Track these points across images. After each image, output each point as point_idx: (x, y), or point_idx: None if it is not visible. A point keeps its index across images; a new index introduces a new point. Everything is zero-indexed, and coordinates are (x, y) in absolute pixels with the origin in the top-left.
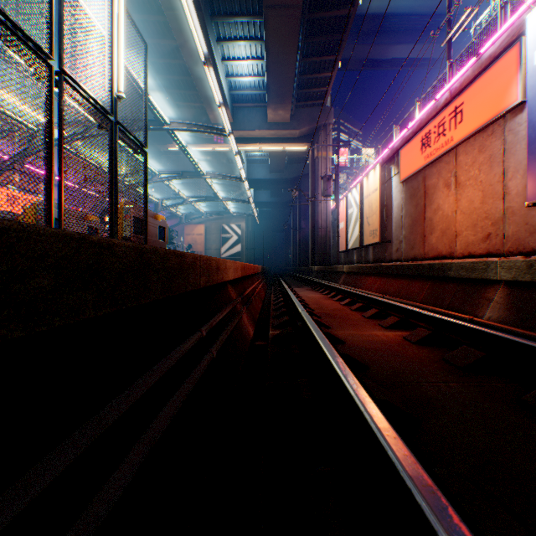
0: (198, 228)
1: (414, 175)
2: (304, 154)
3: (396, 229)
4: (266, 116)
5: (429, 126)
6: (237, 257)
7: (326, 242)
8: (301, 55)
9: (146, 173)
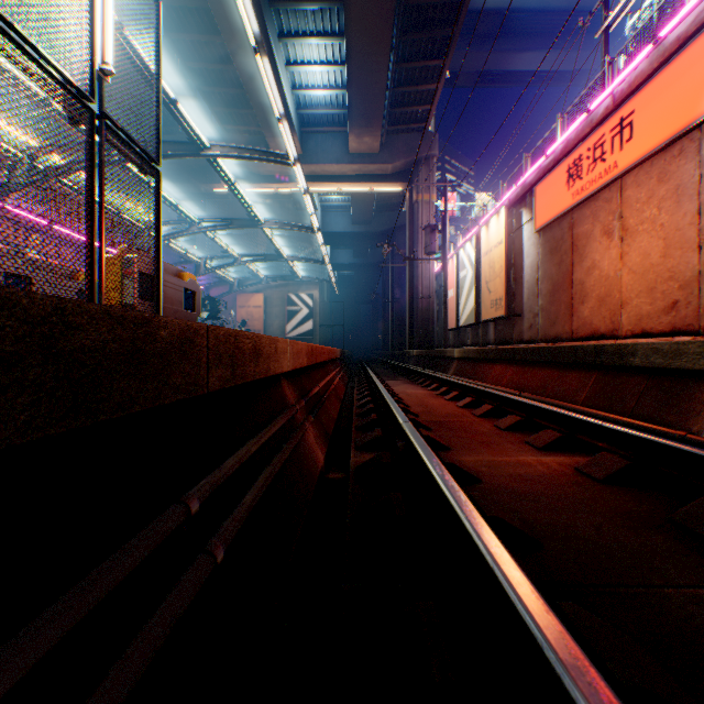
0: (255, 298)
1: (557, 220)
2: (398, 199)
3: (529, 297)
4: (347, 145)
5: (579, 150)
6: (308, 337)
7: (428, 317)
8: (395, 58)
9: (158, 204)
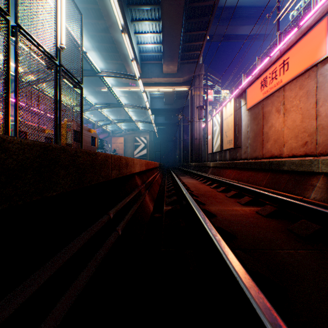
0: (119, 139)
1: (256, 105)
2: (185, 93)
3: (244, 139)
4: (162, 69)
5: (266, 73)
6: (144, 157)
7: (199, 148)
8: (184, 30)
9: (81, 101)
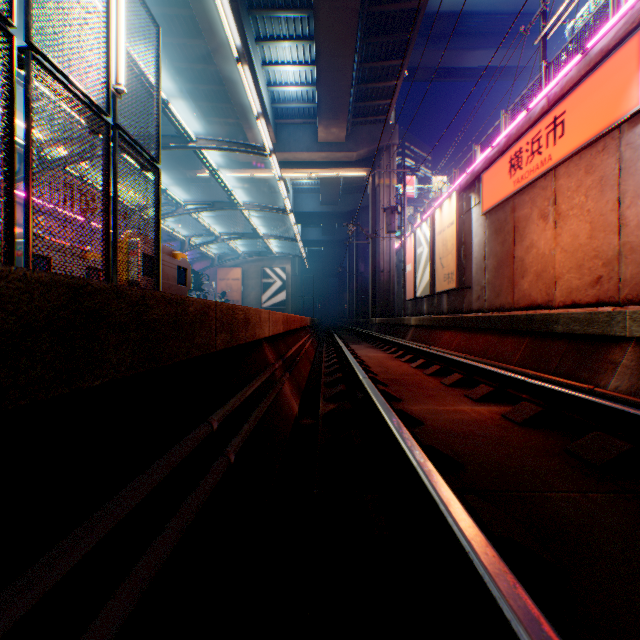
0: (233, 271)
1: (501, 205)
2: (362, 182)
3: (477, 271)
4: (317, 135)
5: (520, 143)
6: (281, 307)
7: (389, 288)
8: (359, 59)
9: (158, 197)
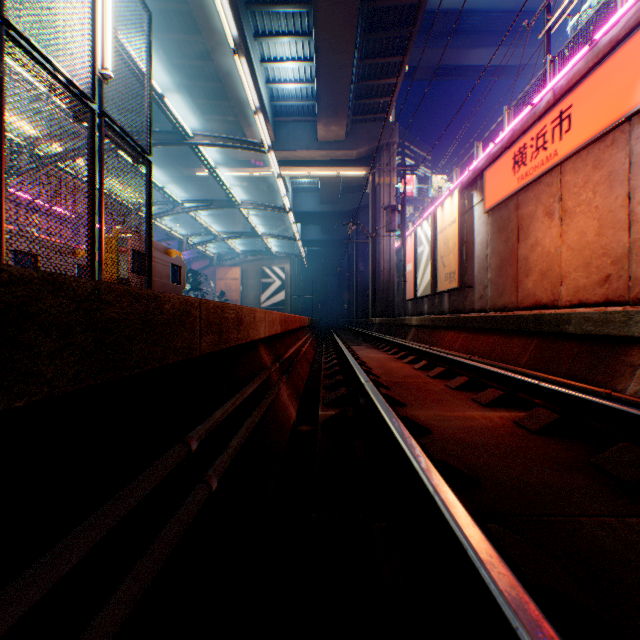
0: (232, 271)
1: (504, 202)
2: (362, 181)
3: (479, 271)
4: (316, 133)
5: (524, 139)
6: (280, 307)
7: (389, 288)
8: (359, 55)
9: (149, 190)
